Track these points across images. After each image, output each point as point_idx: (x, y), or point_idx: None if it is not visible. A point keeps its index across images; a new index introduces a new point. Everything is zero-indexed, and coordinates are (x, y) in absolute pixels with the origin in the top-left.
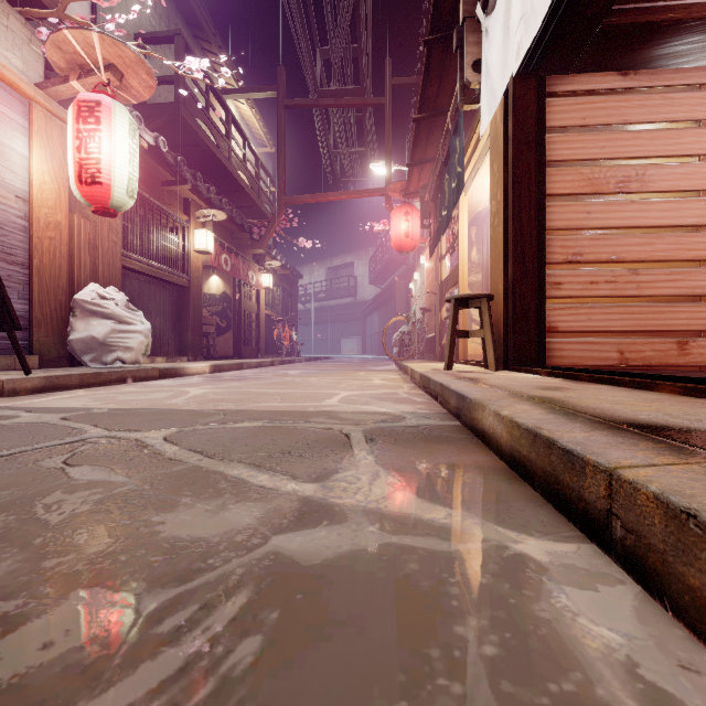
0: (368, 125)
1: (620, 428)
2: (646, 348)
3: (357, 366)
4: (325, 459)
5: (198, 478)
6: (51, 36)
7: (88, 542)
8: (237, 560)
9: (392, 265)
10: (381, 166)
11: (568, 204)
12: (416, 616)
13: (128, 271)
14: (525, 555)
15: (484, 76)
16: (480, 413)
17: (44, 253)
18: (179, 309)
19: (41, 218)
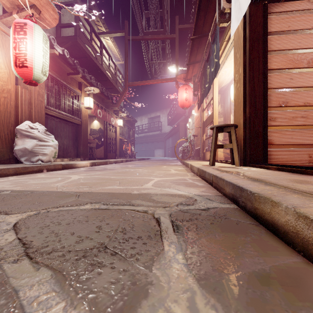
0: (167, 48)
1: None
2: None
3: (162, 163)
4: (137, 261)
5: None
6: None
7: None
8: None
9: (178, 116)
10: (173, 67)
11: (280, 74)
12: None
13: (49, 116)
14: None
15: (234, 3)
16: (268, 206)
17: (1, 105)
18: (76, 135)
19: None
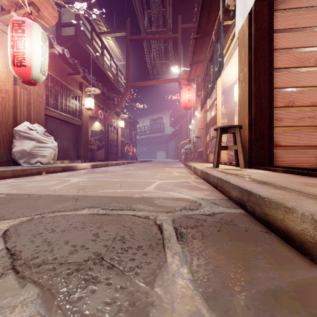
0: (170, 48)
1: None
2: None
3: (164, 165)
4: (136, 276)
5: None
6: None
7: None
8: None
9: (180, 117)
10: (176, 68)
11: (286, 73)
12: None
13: (49, 117)
14: None
15: None
16: (280, 213)
17: None
18: (77, 137)
19: None
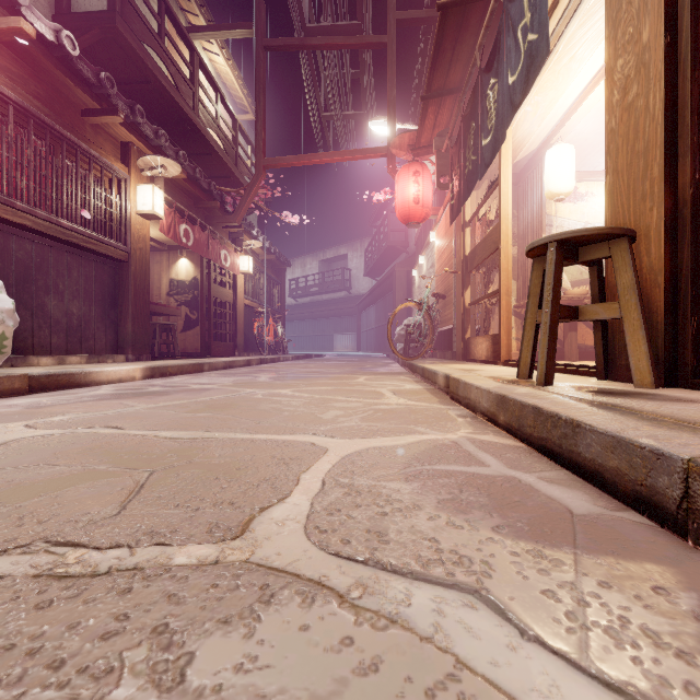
0: (367, 75)
1: None
2: None
3: (354, 367)
4: None
5: None
6: None
7: None
8: None
9: (390, 253)
10: (381, 123)
11: None
12: None
13: (16, 229)
14: None
15: None
16: None
17: None
18: (114, 291)
19: None
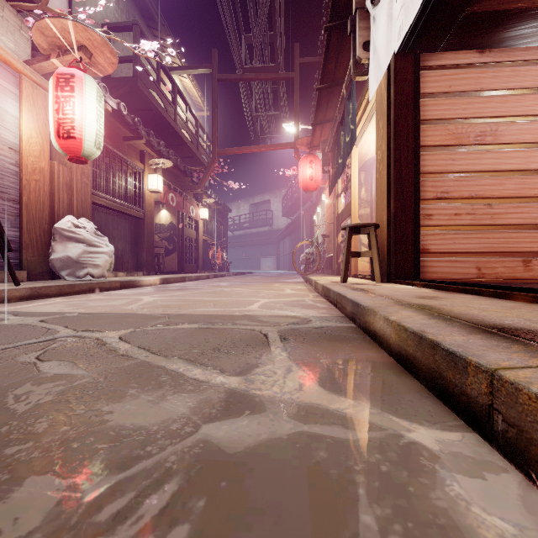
0: (282, 94)
1: (492, 332)
2: (499, 265)
3: (273, 279)
4: (248, 355)
5: (143, 371)
6: (36, 24)
7: (47, 430)
8: (171, 448)
9: (299, 201)
10: (291, 125)
11: (437, 153)
12: (327, 504)
13: (97, 206)
14: (418, 443)
15: (372, 54)
16: (372, 317)
17: (31, 192)
18: (136, 235)
19: (29, 165)
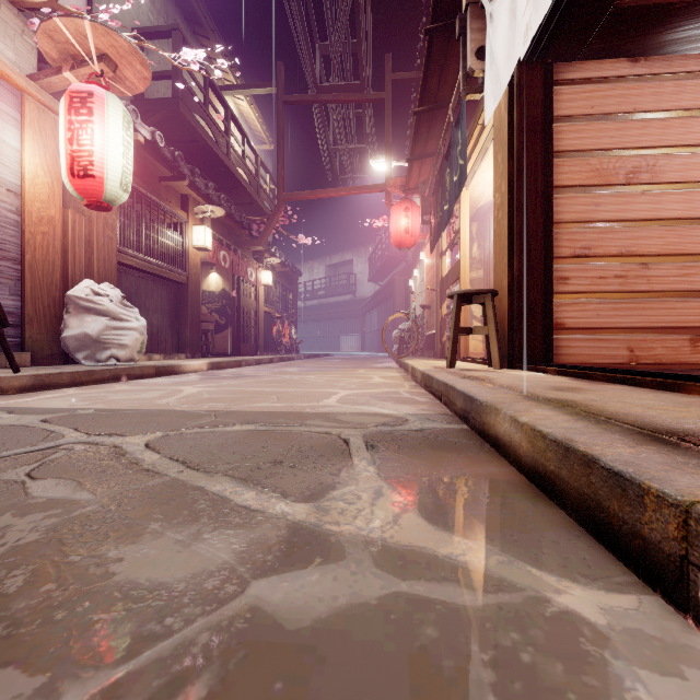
0: (368, 121)
1: (672, 442)
2: (658, 345)
3: (357, 364)
4: (321, 471)
5: (173, 495)
6: (42, 25)
7: (21, 589)
8: (203, 621)
9: (391, 262)
10: (380, 162)
11: (576, 196)
12: None
13: (125, 268)
14: (574, 613)
15: (489, 63)
16: (492, 417)
17: (37, 248)
18: (177, 306)
19: (33, 213)
